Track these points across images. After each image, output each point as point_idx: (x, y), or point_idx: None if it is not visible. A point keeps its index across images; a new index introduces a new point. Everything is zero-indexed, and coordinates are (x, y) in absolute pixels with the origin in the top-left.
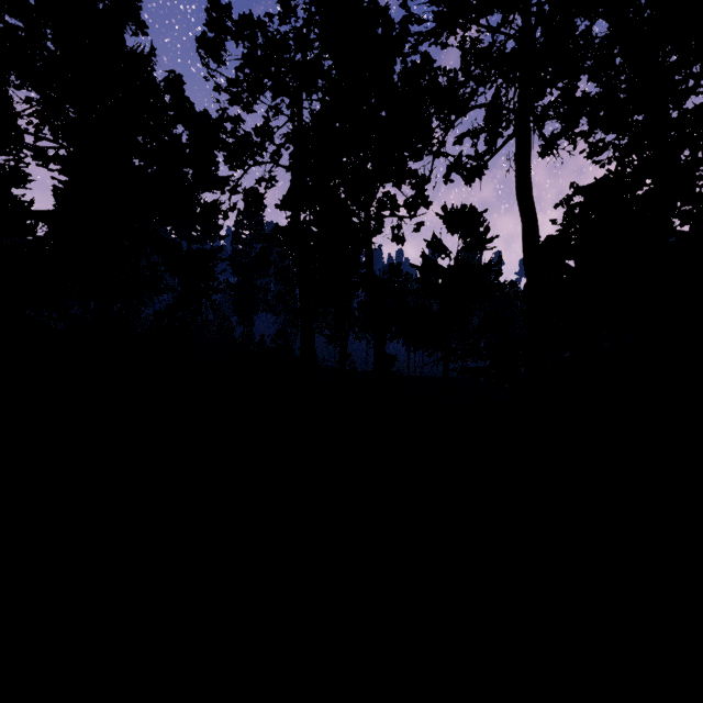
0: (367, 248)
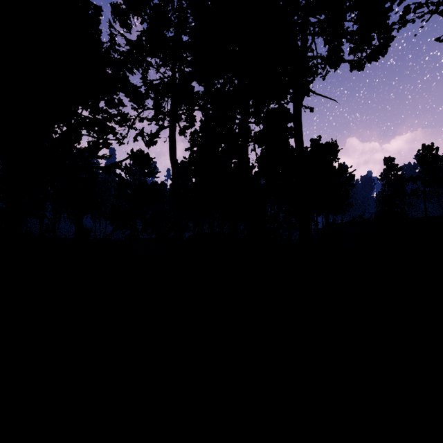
0: None
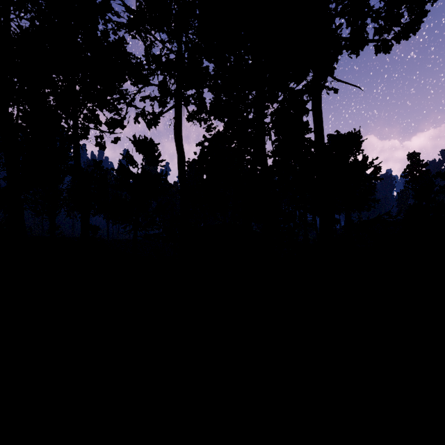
0: (75, 148)
